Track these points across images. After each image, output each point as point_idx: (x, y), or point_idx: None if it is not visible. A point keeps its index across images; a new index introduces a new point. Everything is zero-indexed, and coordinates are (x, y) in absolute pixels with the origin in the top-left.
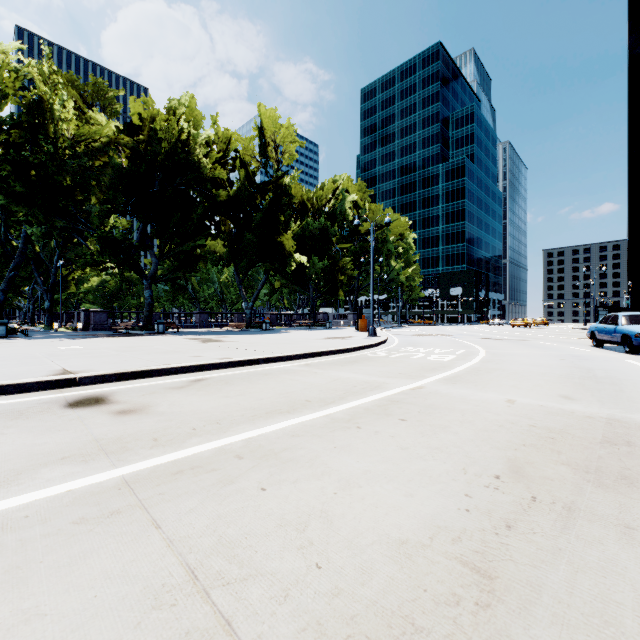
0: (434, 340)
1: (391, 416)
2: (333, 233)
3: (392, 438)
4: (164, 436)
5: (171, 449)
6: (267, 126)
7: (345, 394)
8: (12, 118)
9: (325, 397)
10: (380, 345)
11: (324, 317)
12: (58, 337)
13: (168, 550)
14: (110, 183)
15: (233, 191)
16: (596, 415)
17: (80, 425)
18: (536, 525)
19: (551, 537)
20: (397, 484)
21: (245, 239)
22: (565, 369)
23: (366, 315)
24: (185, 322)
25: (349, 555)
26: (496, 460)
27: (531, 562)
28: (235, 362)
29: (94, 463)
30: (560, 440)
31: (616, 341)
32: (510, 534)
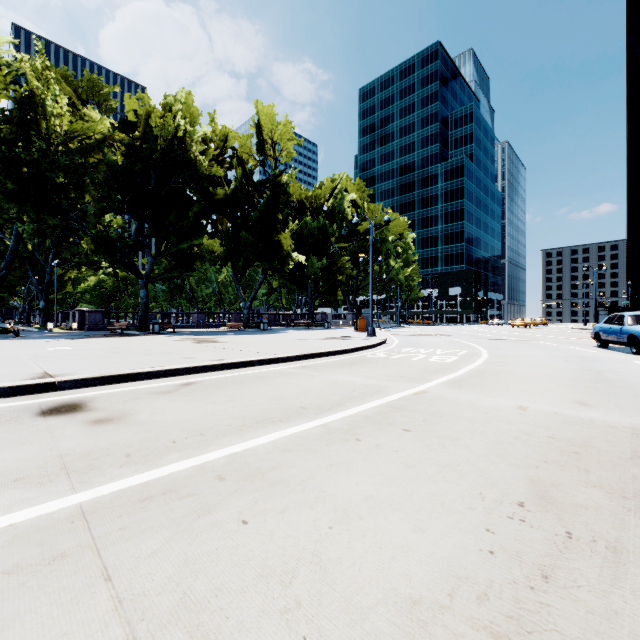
0: (434, 340)
1: (394, 426)
2: (332, 232)
3: (396, 453)
4: (139, 451)
5: (144, 468)
6: (265, 124)
7: (343, 400)
8: (3, 114)
9: (322, 403)
10: (379, 346)
11: (323, 317)
12: (50, 337)
13: (114, 616)
14: (105, 181)
15: (230, 189)
16: (618, 424)
17: (47, 437)
18: (579, 574)
19: (601, 593)
20: (404, 514)
21: (242, 238)
22: (574, 371)
23: (365, 315)
24: (182, 322)
25: (347, 623)
26: (517, 481)
27: (583, 634)
28: (228, 364)
29: (51, 486)
30: (585, 455)
31: (622, 342)
32: (549, 589)
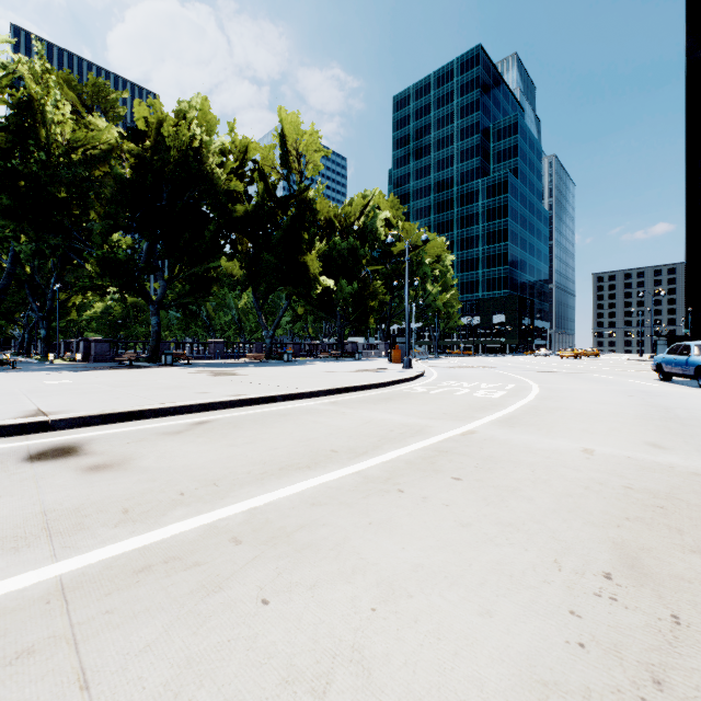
0: (477, 373)
1: (441, 473)
2: (363, 254)
3: (447, 508)
4: (139, 505)
5: (143, 527)
6: (289, 133)
7: (380, 441)
8: None
9: (355, 446)
10: (417, 379)
11: (353, 347)
12: (50, 370)
13: None
14: (111, 196)
15: (251, 206)
16: None
17: (31, 488)
18: (700, 678)
19: None
20: (464, 591)
21: (264, 259)
22: (639, 408)
23: (400, 345)
24: (198, 353)
25: None
26: (597, 545)
27: None
28: (248, 400)
29: (27, 552)
30: (673, 510)
31: (688, 374)
32: (666, 700)
